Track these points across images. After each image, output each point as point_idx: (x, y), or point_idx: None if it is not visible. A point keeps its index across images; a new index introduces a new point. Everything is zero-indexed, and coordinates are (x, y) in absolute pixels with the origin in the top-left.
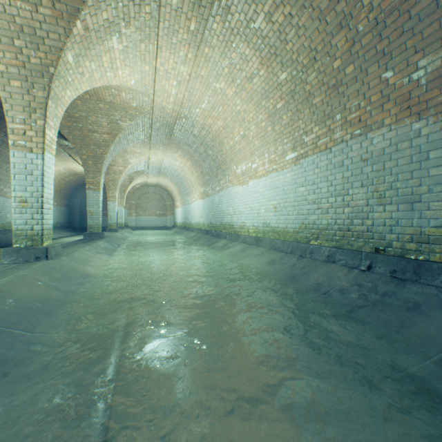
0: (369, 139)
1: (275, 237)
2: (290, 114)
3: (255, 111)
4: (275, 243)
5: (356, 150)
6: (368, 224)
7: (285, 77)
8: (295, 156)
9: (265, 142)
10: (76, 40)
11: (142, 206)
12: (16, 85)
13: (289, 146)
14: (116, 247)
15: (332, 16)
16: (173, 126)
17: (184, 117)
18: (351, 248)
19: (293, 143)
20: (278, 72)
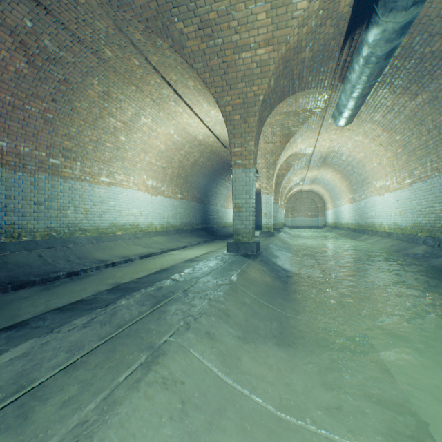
0: (440, 179)
1: (400, 232)
2: (405, 157)
3: (384, 151)
4: (398, 235)
5: (435, 183)
6: (440, 223)
7: (398, 138)
8: (410, 181)
9: (393, 170)
10: (285, 148)
11: (296, 209)
12: (264, 171)
13: (406, 174)
14: (289, 237)
15: (415, 120)
16: (326, 157)
17: (334, 152)
18: (434, 237)
19: (408, 174)
20: (394, 135)
